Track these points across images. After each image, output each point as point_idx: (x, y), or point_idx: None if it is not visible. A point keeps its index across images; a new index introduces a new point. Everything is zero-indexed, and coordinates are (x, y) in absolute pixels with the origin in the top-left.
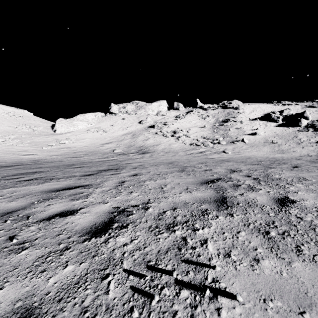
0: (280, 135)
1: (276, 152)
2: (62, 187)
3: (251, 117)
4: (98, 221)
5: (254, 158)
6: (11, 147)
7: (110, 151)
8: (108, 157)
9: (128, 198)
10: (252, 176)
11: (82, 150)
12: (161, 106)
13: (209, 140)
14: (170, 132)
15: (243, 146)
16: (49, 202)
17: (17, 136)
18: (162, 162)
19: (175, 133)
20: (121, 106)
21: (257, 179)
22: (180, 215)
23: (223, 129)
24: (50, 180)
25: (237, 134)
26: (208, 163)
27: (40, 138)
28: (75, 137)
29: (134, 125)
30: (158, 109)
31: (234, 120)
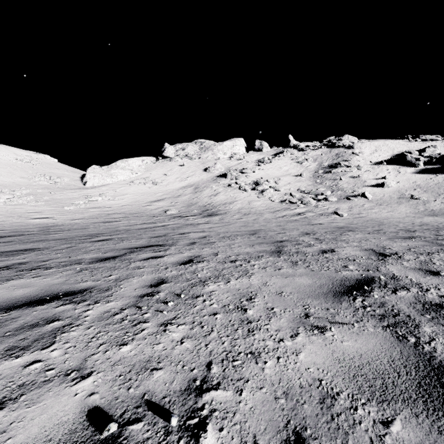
0: (425, 187)
1: (422, 214)
2: (28, 296)
3: (373, 160)
4: None
5: (391, 225)
6: (19, 207)
7: (160, 213)
8: (156, 221)
9: (153, 356)
10: (441, 272)
11: (120, 211)
12: (237, 146)
13: (310, 196)
14: (250, 184)
15: (365, 205)
16: None
17: (31, 192)
18: (239, 232)
19: (257, 185)
20: (180, 147)
21: None
22: None
23: (330, 179)
24: (30, 271)
25: (353, 186)
26: (319, 235)
27: (63, 194)
28: (113, 192)
29: (198, 174)
30: (232, 151)
31: (348, 165)
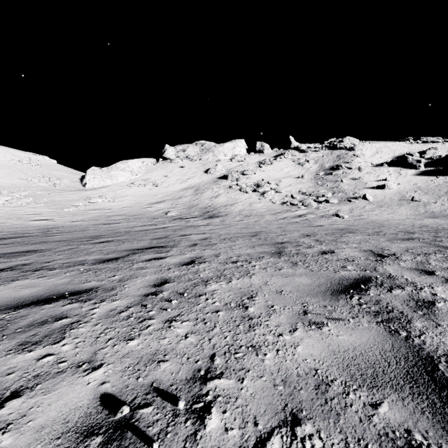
0: (425, 189)
1: (423, 216)
2: (35, 296)
3: (374, 162)
4: None
5: (391, 226)
6: (19, 209)
7: (161, 214)
8: (156, 223)
9: (159, 349)
10: (436, 271)
11: (121, 213)
12: (238, 147)
13: (311, 197)
14: (251, 186)
15: (366, 206)
16: None
17: (30, 193)
18: (240, 233)
19: (258, 187)
20: (180, 148)
21: None
22: None
23: (331, 181)
24: (34, 271)
25: (354, 188)
26: (320, 236)
27: (62, 196)
28: (113, 193)
29: (198, 176)
30: (233, 152)
31: (349, 167)
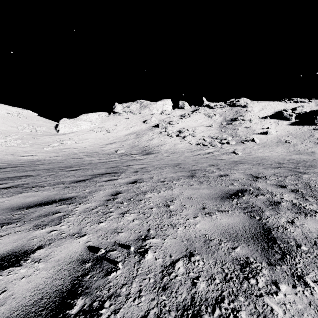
0: (295, 134)
1: (292, 153)
2: (37, 201)
3: (260, 115)
4: (49, 289)
5: (269, 160)
6: (12, 148)
7: (112, 152)
8: (109, 158)
9: (118, 227)
10: (287, 186)
11: (84, 151)
12: (166, 105)
13: (217, 140)
14: (175, 132)
15: (254, 146)
16: (1, 231)
17: (19, 137)
18: (167, 164)
19: (180, 132)
20: (126, 105)
21: (297, 191)
22: (203, 275)
23: (231, 128)
24: (32, 188)
25: (246, 134)
26: (220, 166)
27: (42, 139)
28: (78, 137)
29: (138, 125)
30: (163, 108)
31: (243, 119)
